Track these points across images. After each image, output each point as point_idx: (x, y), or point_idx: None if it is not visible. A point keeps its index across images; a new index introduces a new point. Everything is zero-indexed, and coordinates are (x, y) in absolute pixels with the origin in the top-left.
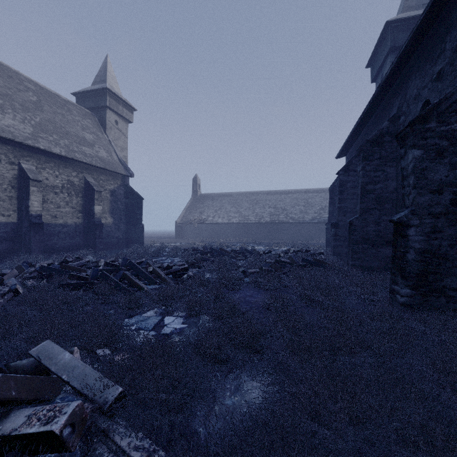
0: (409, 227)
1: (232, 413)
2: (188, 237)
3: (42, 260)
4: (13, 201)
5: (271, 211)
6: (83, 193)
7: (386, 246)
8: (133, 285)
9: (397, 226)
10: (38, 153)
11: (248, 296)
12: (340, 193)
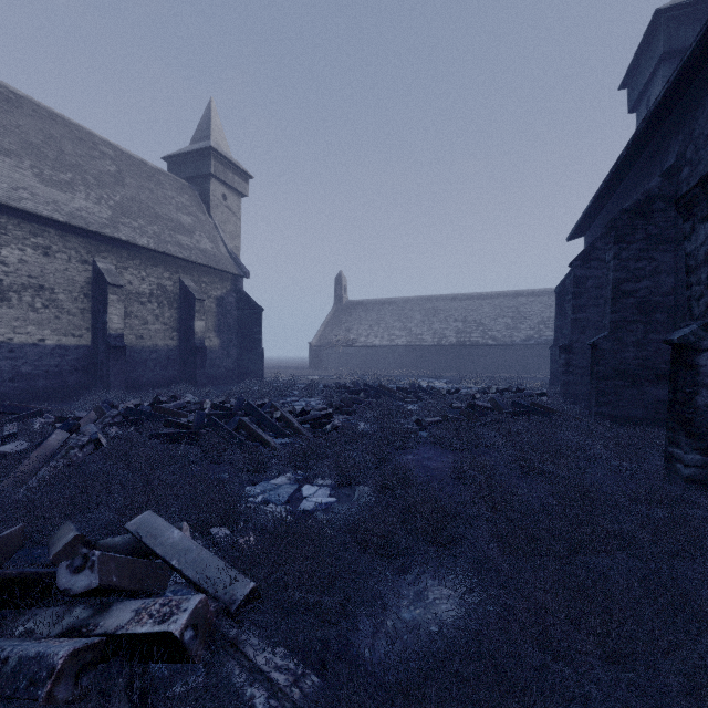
0: (700, 352)
1: (417, 629)
2: (328, 367)
3: (125, 400)
4: (87, 315)
5: (459, 326)
6: (179, 302)
7: (657, 384)
8: (254, 437)
9: (678, 349)
10: (118, 247)
11: (427, 459)
12: (575, 297)
